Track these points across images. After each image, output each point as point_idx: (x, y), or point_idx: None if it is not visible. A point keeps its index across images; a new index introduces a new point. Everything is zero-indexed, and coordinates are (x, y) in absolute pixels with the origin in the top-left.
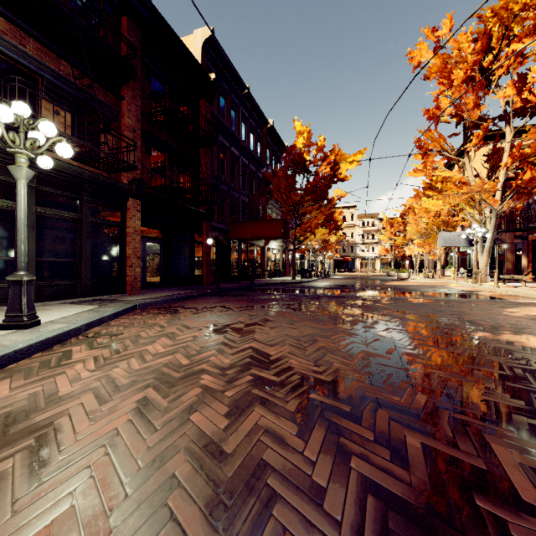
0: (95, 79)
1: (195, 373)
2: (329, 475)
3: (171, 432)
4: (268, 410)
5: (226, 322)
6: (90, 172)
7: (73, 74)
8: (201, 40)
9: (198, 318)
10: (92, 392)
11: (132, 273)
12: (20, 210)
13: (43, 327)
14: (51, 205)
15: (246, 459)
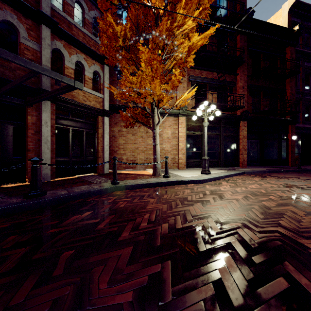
0: (226, 73)
1: (267, 195)
2: (309, 221)
3: (254, 202)
4: (295, 208)
5: (295, 184)
6: (223, 114)
7: (218, 77)
8: (287, 9)
9: (277, 180)
10: (230, 191)
11: (242, 157)
12: (205, 136)
13: (211, 174)
14: (210, 131)
15: (278, 212)
